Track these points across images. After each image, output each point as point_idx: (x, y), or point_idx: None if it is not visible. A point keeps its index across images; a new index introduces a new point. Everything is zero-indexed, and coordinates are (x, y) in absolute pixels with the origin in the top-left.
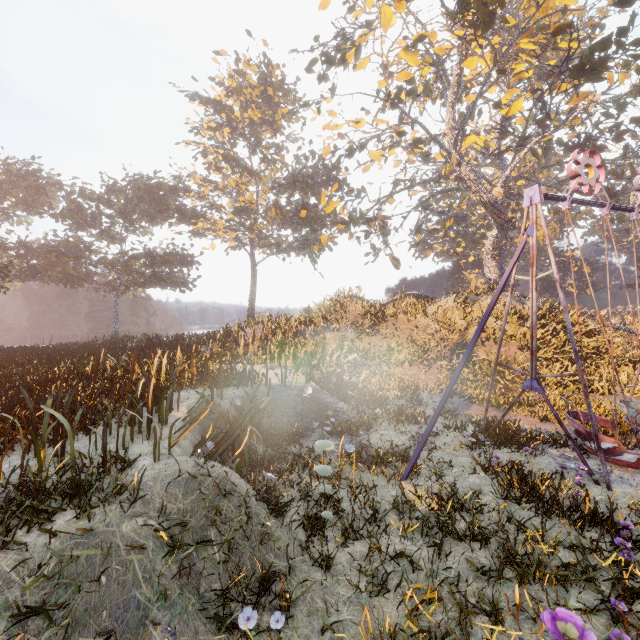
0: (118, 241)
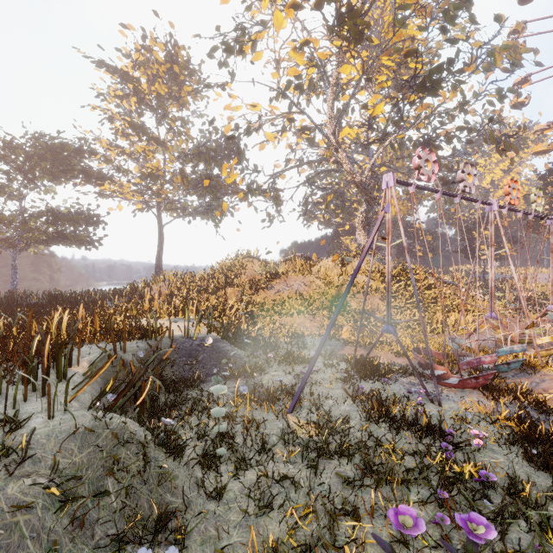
0: (16, 198)
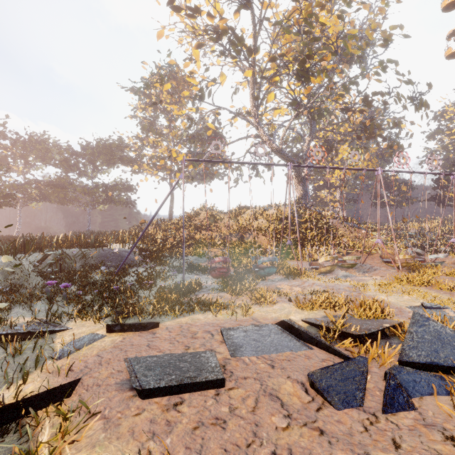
0: (90, 178)
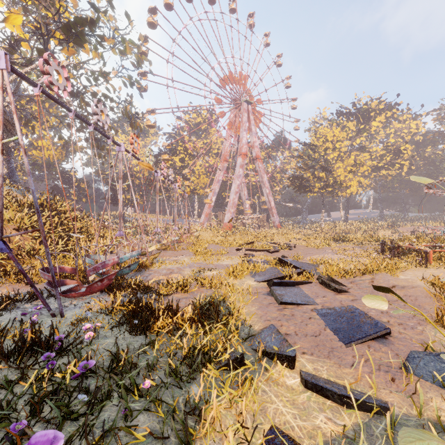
0: None
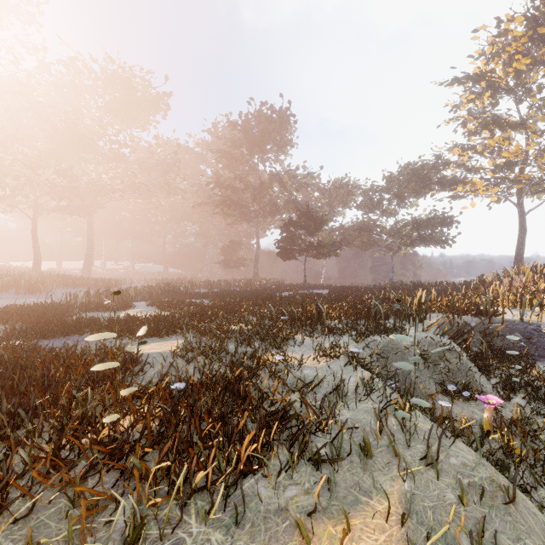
0: (393, 215)
